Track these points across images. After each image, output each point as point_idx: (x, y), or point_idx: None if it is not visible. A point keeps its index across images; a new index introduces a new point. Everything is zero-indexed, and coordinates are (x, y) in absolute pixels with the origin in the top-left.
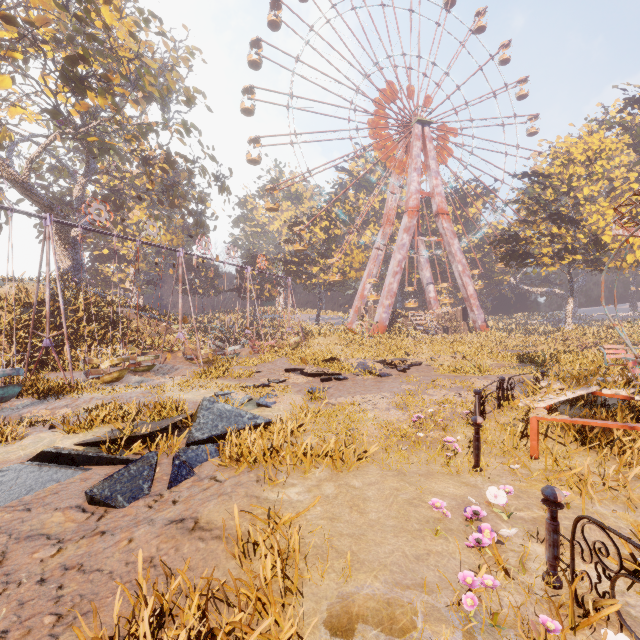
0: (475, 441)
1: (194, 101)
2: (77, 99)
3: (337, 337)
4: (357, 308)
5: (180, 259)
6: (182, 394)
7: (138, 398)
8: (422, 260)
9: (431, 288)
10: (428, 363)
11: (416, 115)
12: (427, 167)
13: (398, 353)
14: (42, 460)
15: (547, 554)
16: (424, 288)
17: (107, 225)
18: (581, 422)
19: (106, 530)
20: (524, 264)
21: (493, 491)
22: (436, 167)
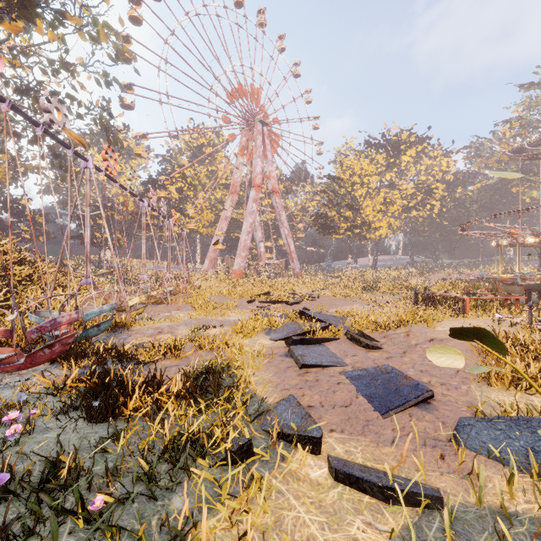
0: (463, 307)
1: (121, 59)
2: (9, 18)
3: (217, 281)
4: (212, 258)
5: (144, 209)
6: (229, 317)
7: (207, 322)
8: (257, 224)
9: (262, 245)
10: (316, 293)
11: (257, 115)
12: (265, 156)
13: (285, 289)
14: (296, 344)
15: (530, 322)
16: (257, 245)
17: (113, 172)
18: (481, 298)
19: (403, 352)
20: (329, 233)
21: (496, 315)
22: (271, 158)
